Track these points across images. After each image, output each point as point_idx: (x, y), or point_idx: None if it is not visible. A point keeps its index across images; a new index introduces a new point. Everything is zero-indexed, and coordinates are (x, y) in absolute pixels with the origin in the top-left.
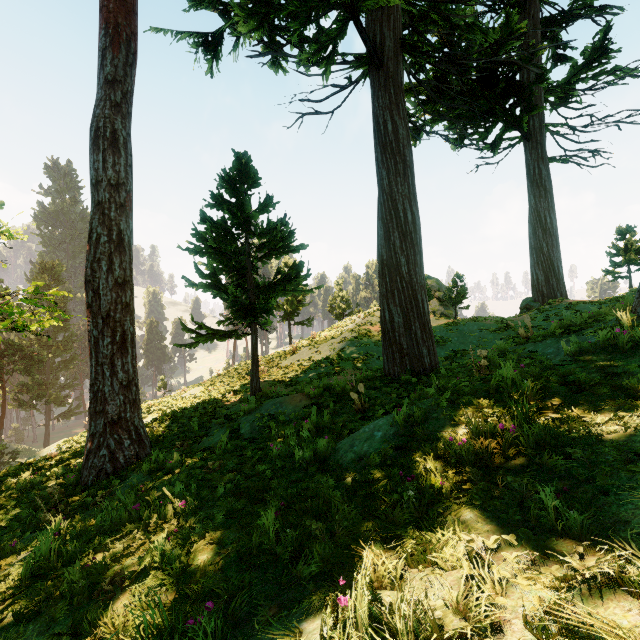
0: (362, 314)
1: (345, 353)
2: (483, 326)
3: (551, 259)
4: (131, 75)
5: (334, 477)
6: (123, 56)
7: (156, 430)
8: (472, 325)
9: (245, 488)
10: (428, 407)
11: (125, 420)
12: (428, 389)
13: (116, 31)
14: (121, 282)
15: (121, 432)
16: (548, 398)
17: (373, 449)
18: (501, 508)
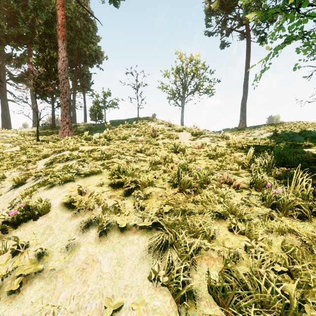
0: None
1: None
2: None
3: None
4: None
5: None
6: None
7: None
8: None
9: None
10: None
11: None
12: None
13: None
14: None
15: None
16: None
17: None
18: None
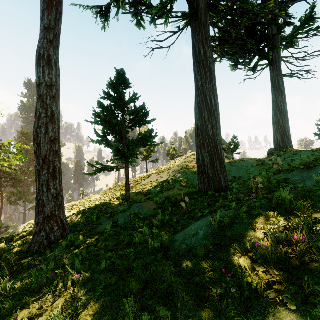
0: (184, 157)
1: (176, 177)
2: (249, 163)
3: (284, 128)
4: (59, 25)
5: (174, 264)
6: (54, 14)
7: (73, 220)
8: (243, 163)
9: (117, 266)
10: (232, 215)
11: (55, 216)
12: (231, 203)
13: (50, 0)
14: (53, 139)
15: (53, 222)
16: (315, 212)
17: (198, 243)
18: (317, 317)
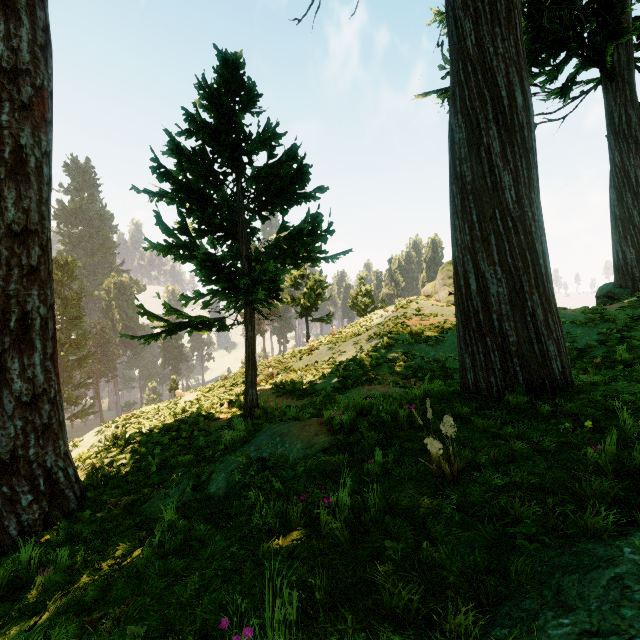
0: (390, 308)
1: (377, 352)
2: (564, 317)
3: None
4: None
5: None
6: None
7: (100, 466)
8: None
9: None
10: None
11: (25, 460)
12: None
13: None
14: (19, 231)
15: (16, 481)
16: None
17: None
18: None
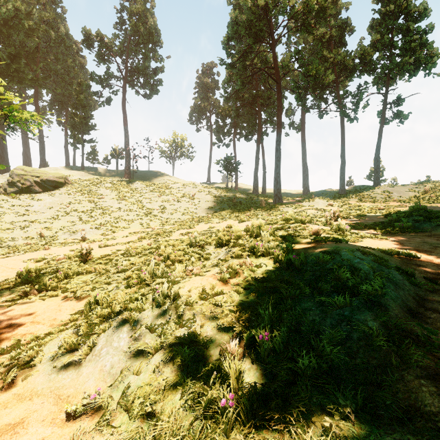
0: None
1: None
2: None
3: (30, 165)
4: None
5: None
6: None
7: None
8: None
9: None
10: None
11: None
12: None
13: None
14: None
15: None
16: None
17: None
18: None
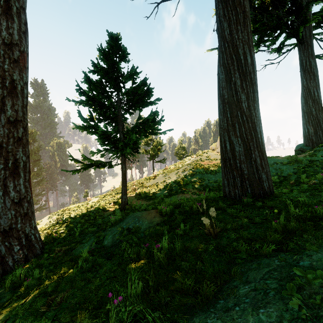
0: (194, 155)
1: (186, 178)
2: (277, 161)
3: (318, 118)
4: None
5: None
6: None
7: (51, 233)
8: (269, 160)
9: None
10: None
11: (16, 230)
12: None
13: None
14: (13, 120)
15: (12, 240)
16: None
17: None
18: None
